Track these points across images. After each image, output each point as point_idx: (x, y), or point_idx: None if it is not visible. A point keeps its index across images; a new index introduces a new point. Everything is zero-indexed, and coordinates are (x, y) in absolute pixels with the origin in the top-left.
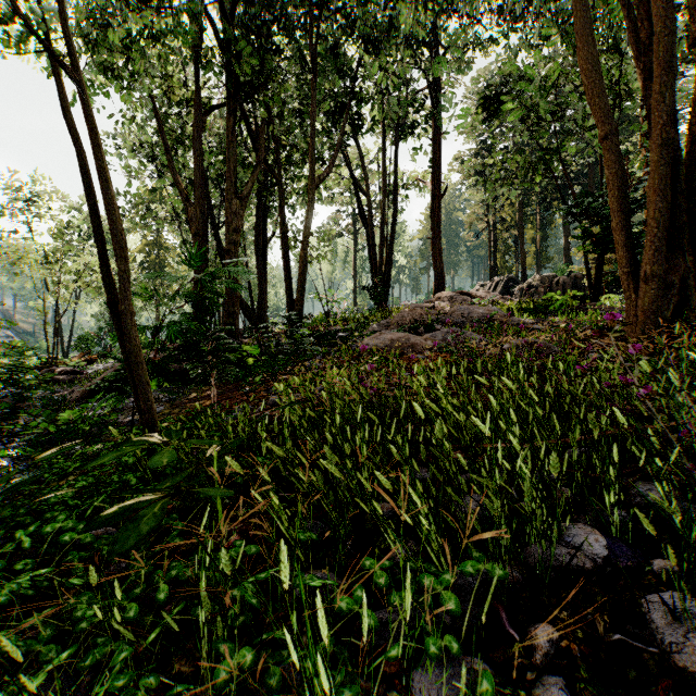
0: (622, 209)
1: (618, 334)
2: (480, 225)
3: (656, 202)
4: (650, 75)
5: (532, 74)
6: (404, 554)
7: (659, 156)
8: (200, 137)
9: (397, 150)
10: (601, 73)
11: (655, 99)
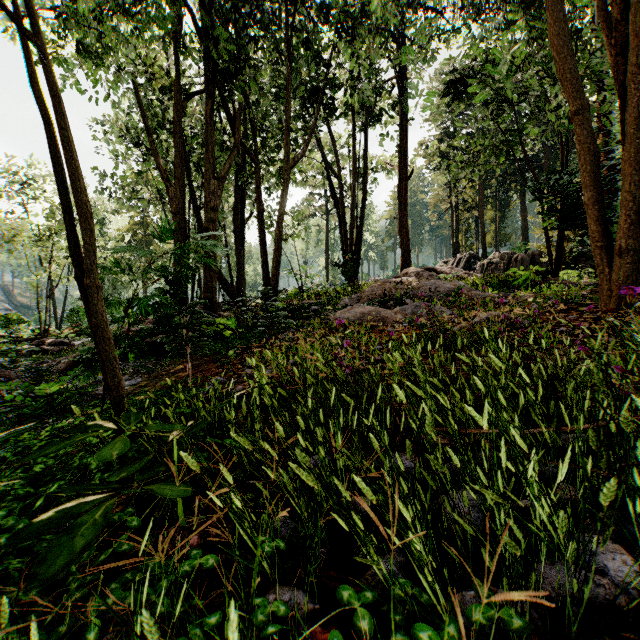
0: (594, 183)
1: (584, 308)
2: (443, 206)
3: (631, 176)
4: (622, 50)
5: (496, 60)
6: (387, 570)
7: (634, 128)
8: (180, 120)
9: (366, 135)
10: (572, 49)
11: (630, 72)
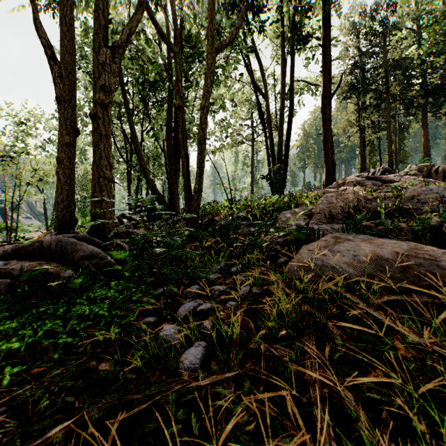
0: None
1: None
2: (351, 130)
3: None
4: None
5: None
6: None
7: None
8: None
9: (293, 53)
10: None
11: None
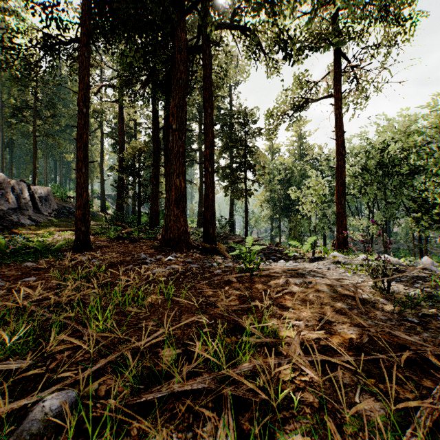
0: None
1: None
2: None
3: None
4: None
5: None
6: None
7: None
8: None
9: None
10: None
11: None
